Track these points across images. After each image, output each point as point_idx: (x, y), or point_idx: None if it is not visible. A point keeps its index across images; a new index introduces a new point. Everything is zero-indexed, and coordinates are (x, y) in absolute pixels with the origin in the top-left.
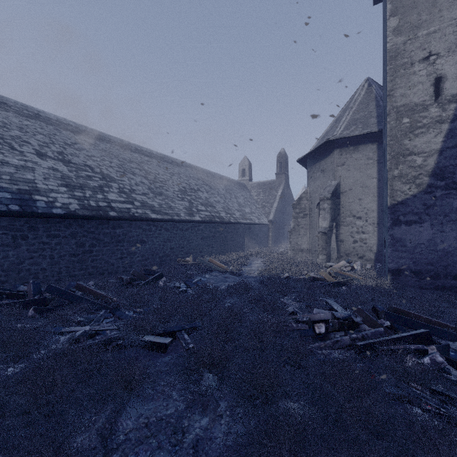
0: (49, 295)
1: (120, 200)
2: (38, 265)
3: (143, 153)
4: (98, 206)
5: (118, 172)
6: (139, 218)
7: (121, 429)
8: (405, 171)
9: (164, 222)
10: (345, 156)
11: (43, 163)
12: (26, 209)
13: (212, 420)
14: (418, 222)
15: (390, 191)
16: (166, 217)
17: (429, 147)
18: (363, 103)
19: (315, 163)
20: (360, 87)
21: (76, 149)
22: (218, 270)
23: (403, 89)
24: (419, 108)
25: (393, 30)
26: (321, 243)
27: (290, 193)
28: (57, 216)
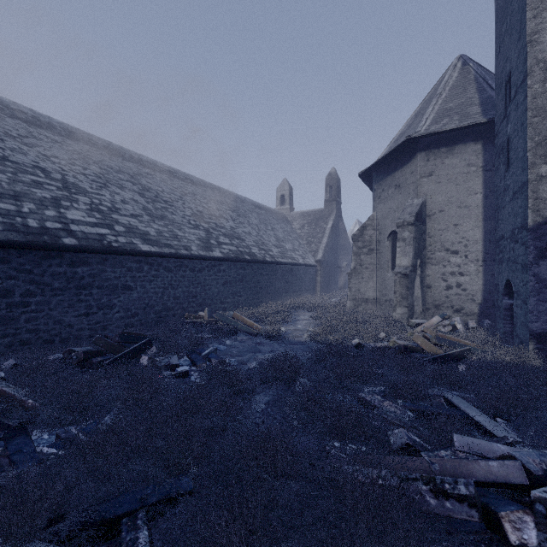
0: None
1: (88, 221)
2: None
3: (143, 164)
4: (44, 227)
5: (95, 182)
6: (119, 249)
7: None
8: None
9: (164, 258)
10: (434, 162)
11: None
12: None
13: None
14: None
15: (533, 202)
16: (167, 250)
17: None
18: (458, 87)
19: (386, 177)
20: (450, 67)
21: (24, 144)
22: (247, 331)
23: None
24: None
25: None
26: (400, 290)
27: (343, 226)
28: None
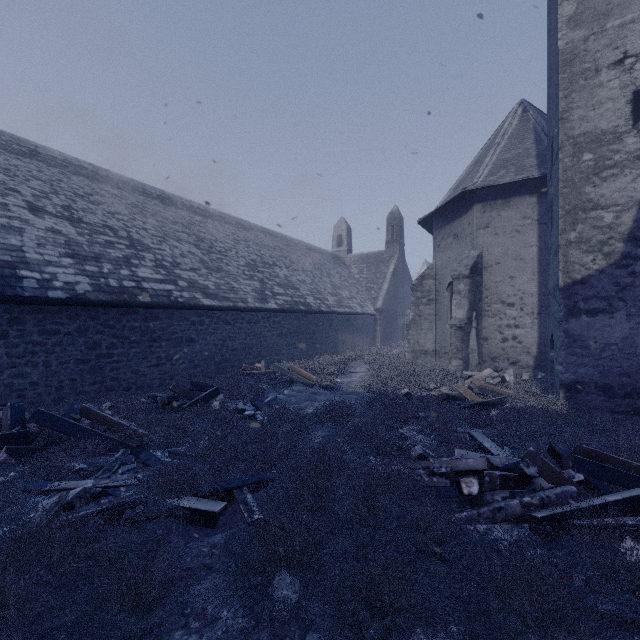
0: (36, 427)
1: (156, 278)
2: (24, 378)
3: (194, 211)
4: (122, 286)
5: (156, 237)
6: (185, 305)
7: None
8: (587, 233)
9: (223, 311)
10: (491, 214)
11: (37, 221)
12: (4, 291)
13: None
14: (607, 311)
15: (563, 264)
16: (226, 304)
17: (624, 197)
18: (516, 136)
19: (445, 225)
20: (510, 113)
21: (91, 203)
22: (303, 382)
23: (583, 109)
24: (608, 138)
25: (568, 20)
26: (455, 343)
27: (407, 269)
28: (55, 302)
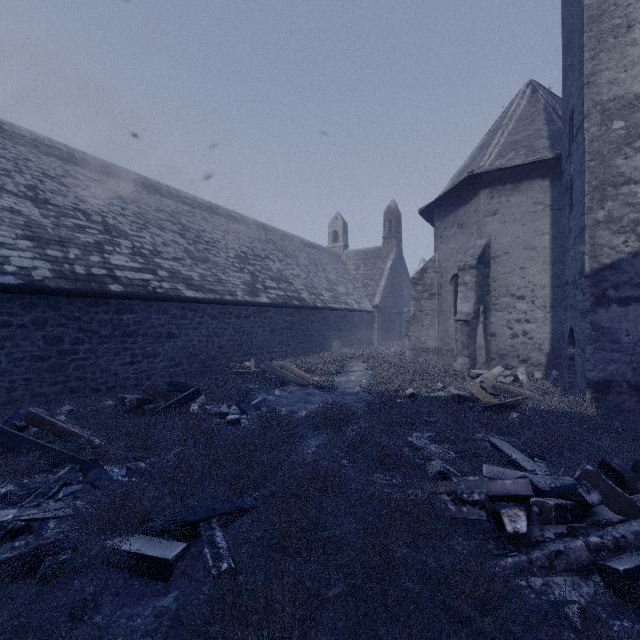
0: None
1: (132, 266)
2: None
3: (181, 200)
4: (90, 274)
5: (135, 224)
6: (164, 296)
7: None
8: (618, 211)
9: (208, 304)
10: (499, 200)
11: None
12: None
13: None
14: None
15: (590, 247)
16: (212, 296)
17: None
18: (525, 117)
19: (449, 215)
20: (518, 94)
21: (62, 184)
22: (296, 382)
23: (612, 71)
24: None
25: None
26: (461, 339)
27: (404, 266)
28: (5, 289)
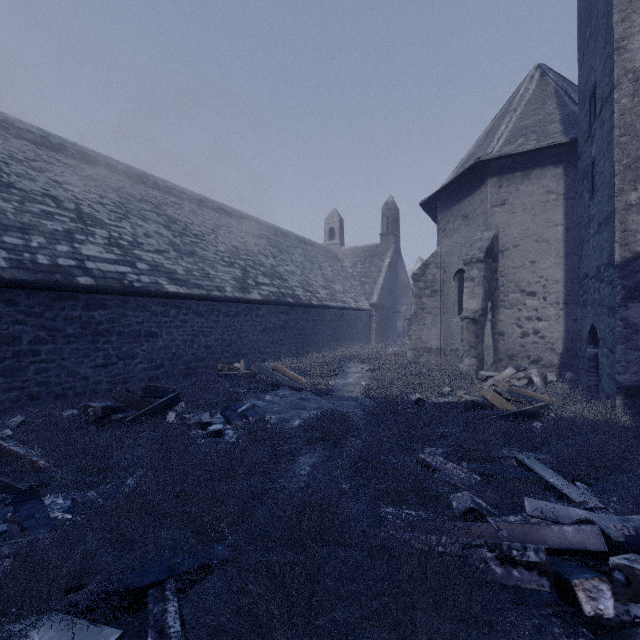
0: None
1: (107, 257)
2: None
3: (169, 192)
4: (55, 264)
5: (114, 213)
6: (142, 290)
7: None
8: None
9: (194, 300)
10: (508, 189)
11: None
12: None
13: None
14: None
15: (620, 234)
16: (197, 291)
17: None
18: (535, 101)
19: (452, 206)
20: (526, 78)
21: (32, 168)
22: (290, 385)
23: None
24: None
25: None
26: (468, 338)
27: (402, 264)
28: None
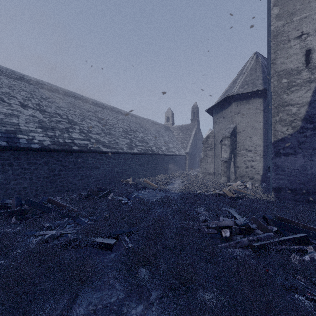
0: (27, 207)
1: (80, 138)
2: (20, 185)
3: (98, 105)
4: (65, 142)
5: (80, 118)
6: (94, 150)
7: (75, 315)
8: (284, 117)
9: (112, 153)
10: (240, 107)
11: (25, 111)
12: (11, 144)
13: (145, 307)
14: (294, 154)
15: (273, 132)
16: (113, 150)
17: (301, 100)
18: (253, 69)
19: (219, 112)
20: (250, 58)
21: (49, 102)
22: (150, 187)
23: (282, 59)
24: (294, 72)
25: (275, 16)
26: (223, 169)
27: (201, 133)
28: (34, 149)
